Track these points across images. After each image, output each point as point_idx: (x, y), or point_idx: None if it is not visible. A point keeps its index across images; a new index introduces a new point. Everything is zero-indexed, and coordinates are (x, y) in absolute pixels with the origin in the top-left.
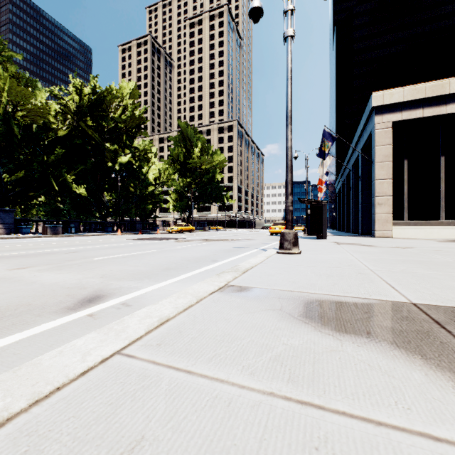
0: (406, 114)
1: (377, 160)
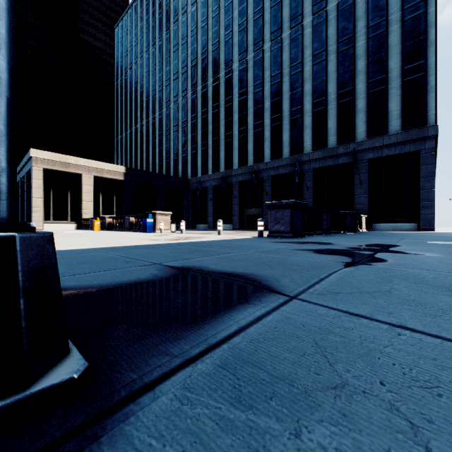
0: (51, 166)
1: (34, 187)
